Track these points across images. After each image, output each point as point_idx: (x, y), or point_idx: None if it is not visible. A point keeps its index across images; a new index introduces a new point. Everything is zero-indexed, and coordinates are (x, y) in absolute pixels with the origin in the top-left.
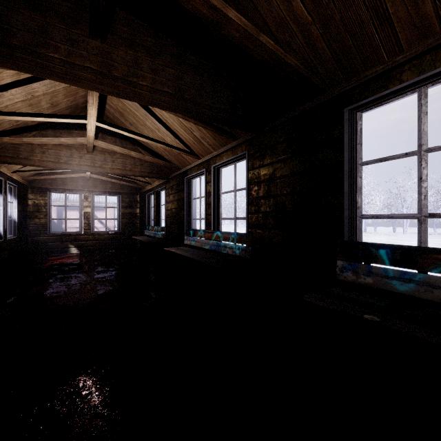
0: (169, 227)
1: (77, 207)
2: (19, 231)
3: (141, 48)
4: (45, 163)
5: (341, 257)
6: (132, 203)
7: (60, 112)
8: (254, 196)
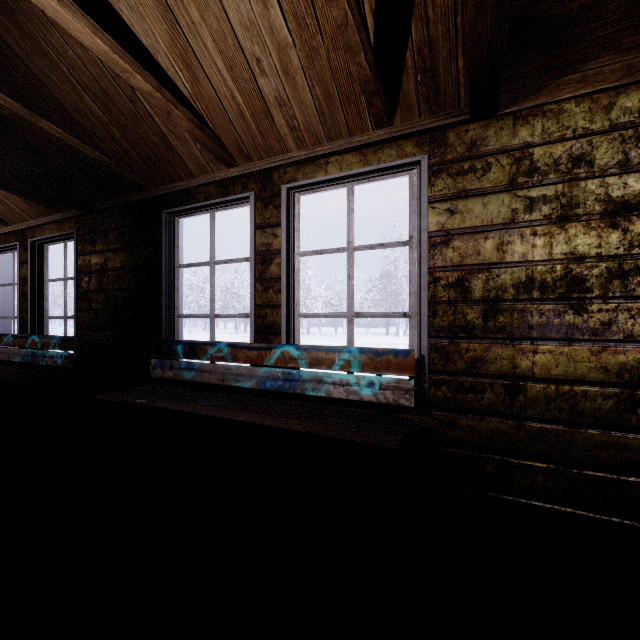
0: None
1: None
2: None
3: None
4: None
5: (154, 355)
6: None
7: None
8: (85, 288)
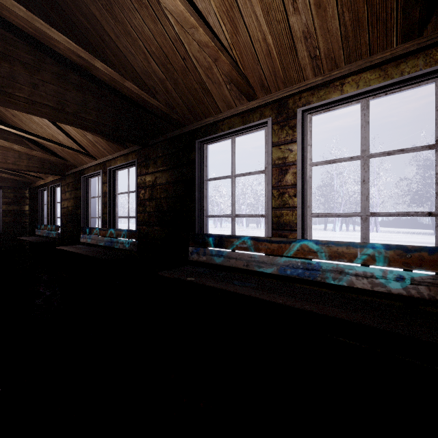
0: (65, 226)
1: None
2: None
3: (18, 63)
4: None
5: (191, 244)
6: (19, 199)
7: None
8: (142, 198)
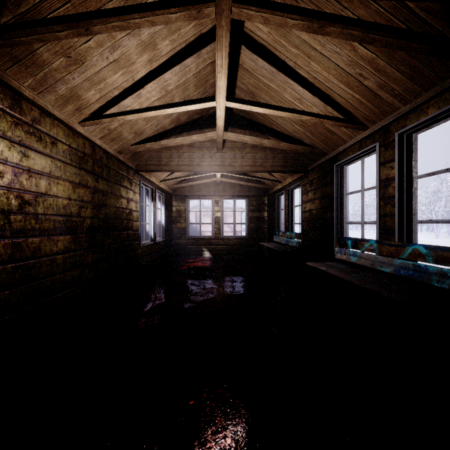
0: (306, 234)
1: (210, 212)
2: (166, 235)
3: None
4: (180, 167)
5: None
6: (259, 206)
7: (192, 110)
8: None
